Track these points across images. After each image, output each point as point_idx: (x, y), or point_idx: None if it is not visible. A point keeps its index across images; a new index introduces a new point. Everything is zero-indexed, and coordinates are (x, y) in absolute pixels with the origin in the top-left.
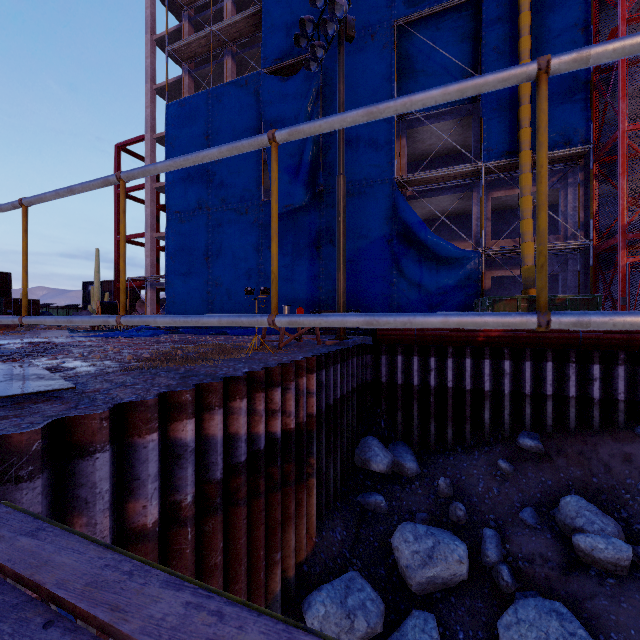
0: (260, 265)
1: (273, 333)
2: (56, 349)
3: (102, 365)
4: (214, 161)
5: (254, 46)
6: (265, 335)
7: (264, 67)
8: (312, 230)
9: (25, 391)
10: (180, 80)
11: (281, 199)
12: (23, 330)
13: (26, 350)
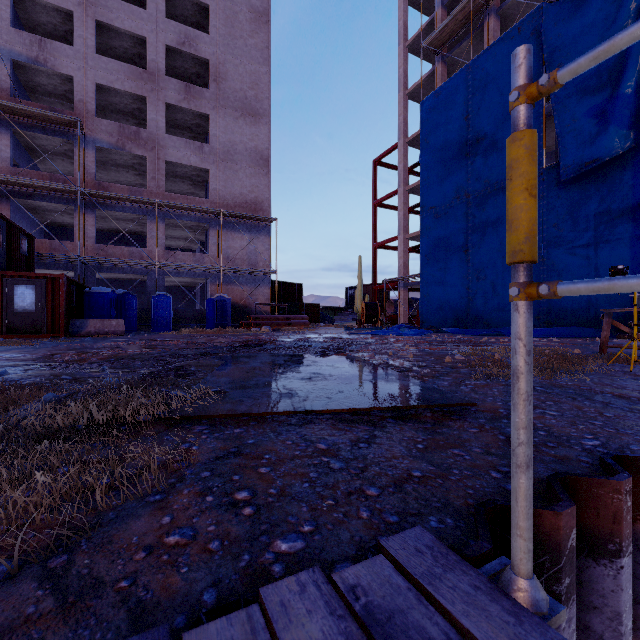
0: (540, 249)
1: (568, 335)
2: (356, 344)
3: (431, 367)
4: (475, 141)
5: None
6: (607, 338)
7: None
8: (636, 187)
9: (423, 401)
10: (432, 73)
11: (577, 156)
12: (312, 327)
13: (333, 344)
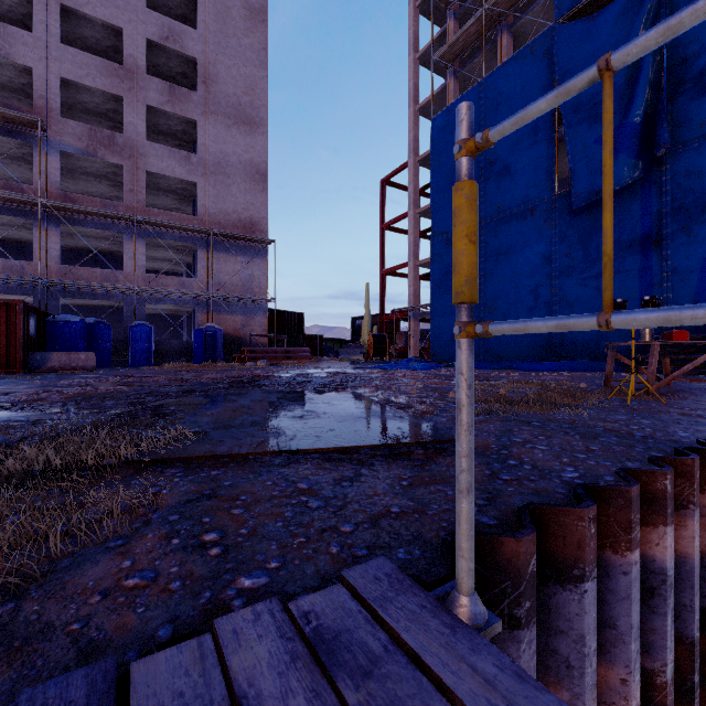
0: (552, 280)
1: (579, 369)
2: (359, 380)
3: (433, 403)
4: (487, 163)
5: (538, 1)
6: (611, 372)
7: (558, 17)
8: (644, 218)
9: (414, 438)
10: (444, 88)
11: (588, 184)
12: (315, 361)
13: (335, 379)
